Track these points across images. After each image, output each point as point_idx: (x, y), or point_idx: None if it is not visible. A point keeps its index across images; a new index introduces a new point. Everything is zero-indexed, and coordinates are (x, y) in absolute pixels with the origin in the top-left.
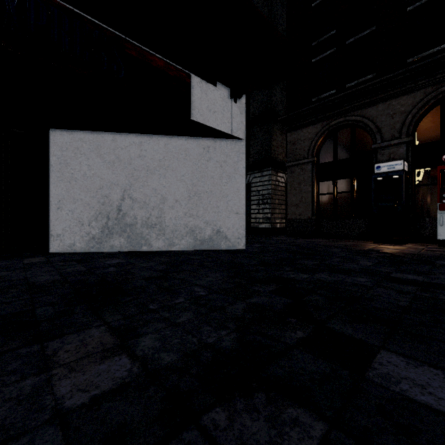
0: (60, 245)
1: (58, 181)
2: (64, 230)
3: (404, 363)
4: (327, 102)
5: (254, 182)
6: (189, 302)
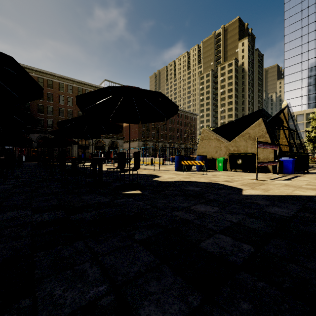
0: None
1: None
2: None
3: None
4: None
5: None
6: None
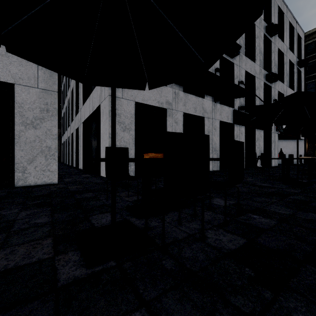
0: None
1: None
2: None
3: None
4: None
5: None
6: None
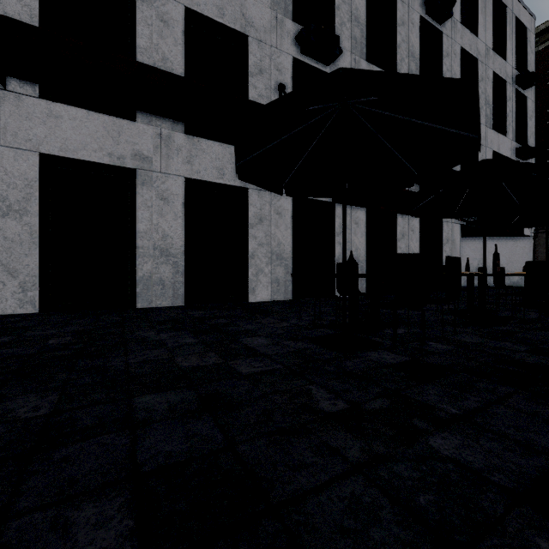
0: None
1: None
2: None
3: None
4: None
5: None
6: None
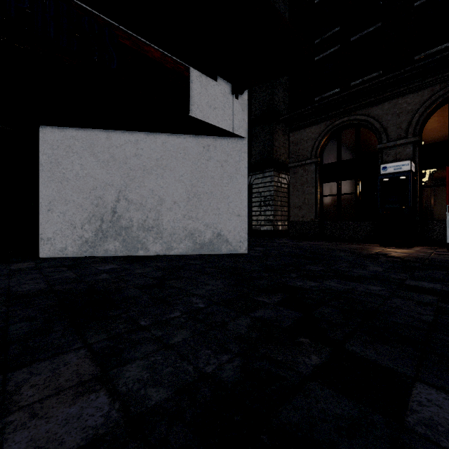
0: (50, 250)
1: (49, 182)
2: (55, 233)
3: (448, 403)
4: (331, 101)
5: (256, 183)
6: (186, 316)
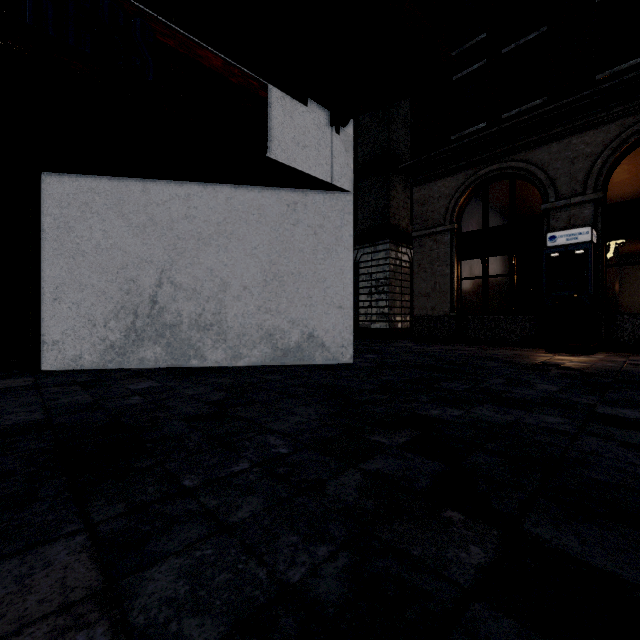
0: (57, 359)
1: (55, 256)
2: (64, 334)
3: None
4: (473, 141)
5: (364, 261)
6: (258, 470)
